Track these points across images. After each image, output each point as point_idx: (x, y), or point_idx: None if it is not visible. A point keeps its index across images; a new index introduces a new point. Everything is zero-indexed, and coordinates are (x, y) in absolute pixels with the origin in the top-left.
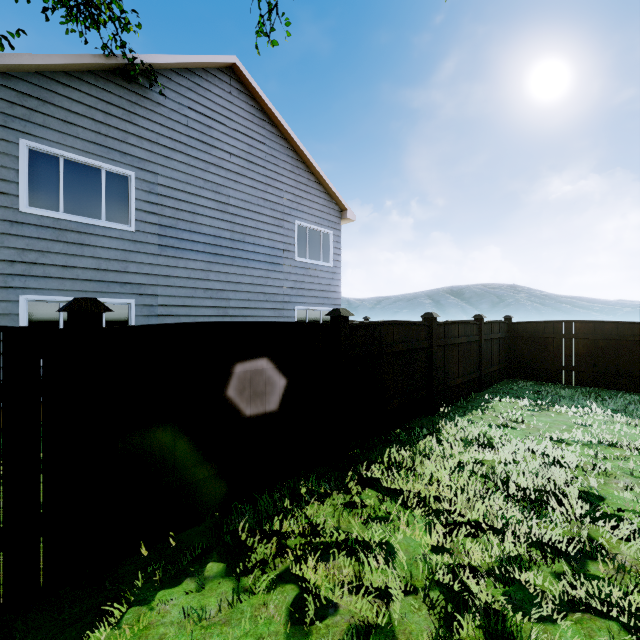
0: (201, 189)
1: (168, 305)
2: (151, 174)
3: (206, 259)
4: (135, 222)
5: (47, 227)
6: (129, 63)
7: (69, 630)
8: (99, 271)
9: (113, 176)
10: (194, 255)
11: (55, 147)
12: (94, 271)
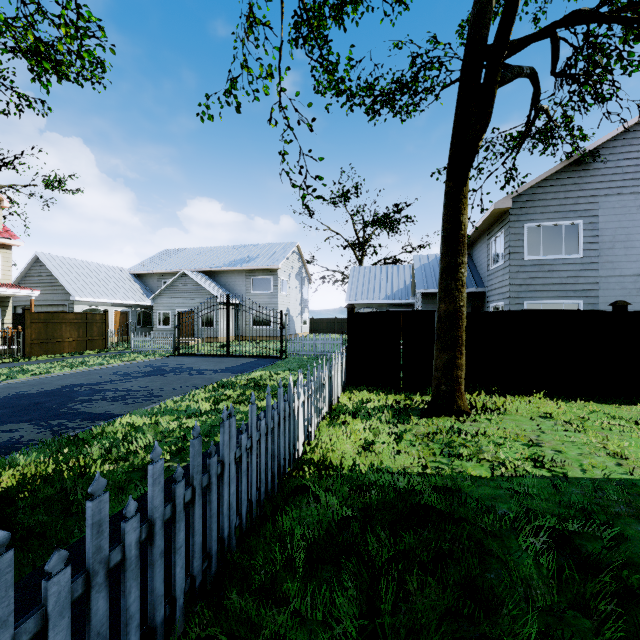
0: (634, 215)
1: (606, 303)
2: (593, 217)
3: (639, 266)
4: (582, 251)
5: (535, 265)
6: (580, 155)
7: (625, 403)
8: (561, 285)
9: (568, 227)
10: (628, 265)
11: (538, 222)
12: (558, 285)
